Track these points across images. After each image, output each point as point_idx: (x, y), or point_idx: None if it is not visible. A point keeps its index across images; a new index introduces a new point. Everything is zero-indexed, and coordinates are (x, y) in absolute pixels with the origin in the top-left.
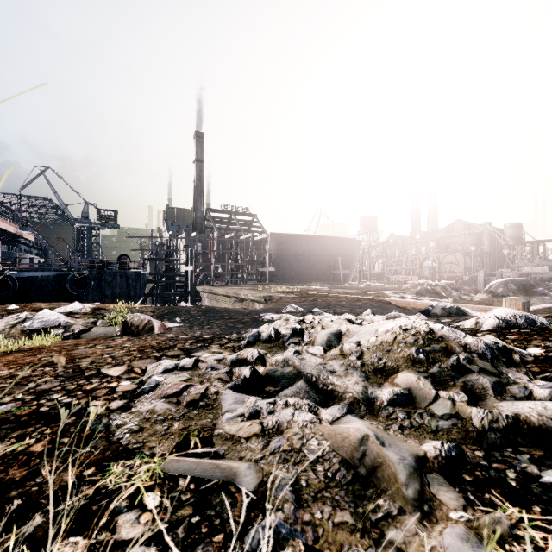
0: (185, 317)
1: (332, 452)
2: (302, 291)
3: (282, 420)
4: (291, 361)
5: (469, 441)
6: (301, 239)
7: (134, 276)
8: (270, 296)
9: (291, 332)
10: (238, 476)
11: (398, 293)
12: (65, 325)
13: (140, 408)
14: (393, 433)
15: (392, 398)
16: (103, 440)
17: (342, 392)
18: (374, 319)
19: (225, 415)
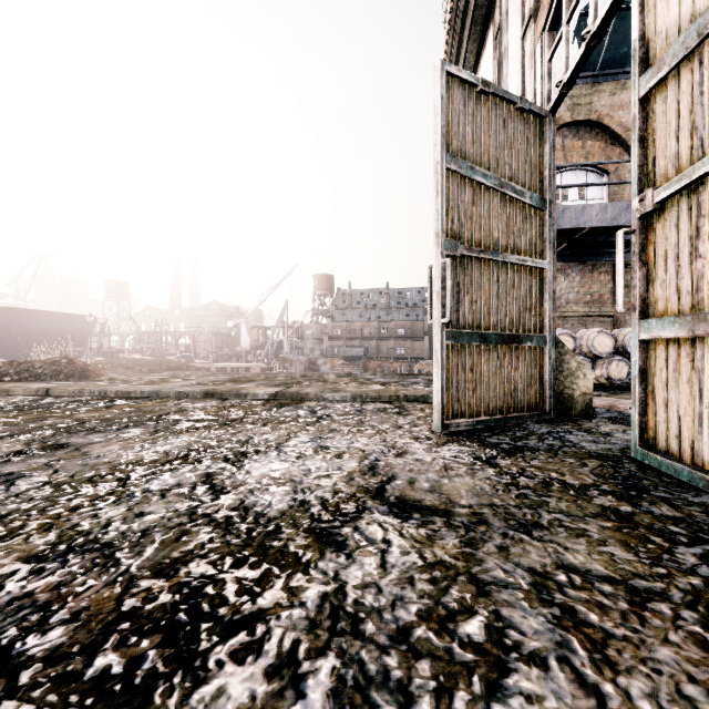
0: None
1: None
2: None
3: None
4: None
5: None
6: (17, 313)
7: None
8: None
9: None
10: None
11: None
12: None
13: None
14: None
15: None
16: None
17: None
18: None
19: None
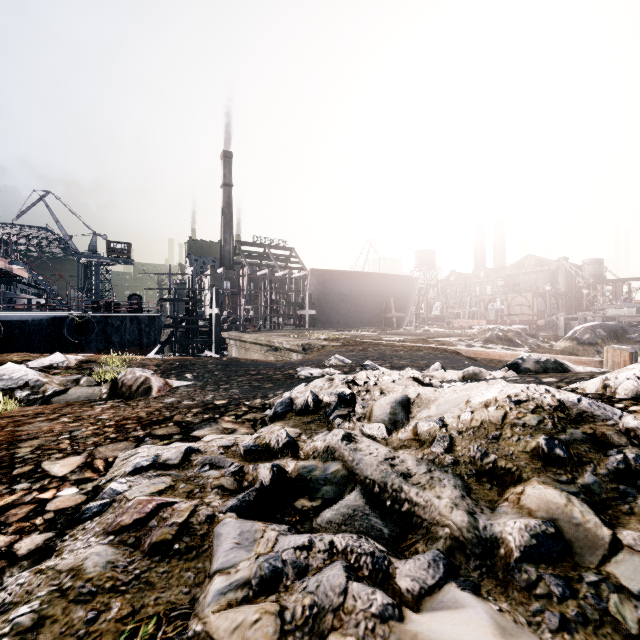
0: (199, 373)
1: None
2: (348, 338)
3: (322, 604)
4: (339, 453)
5: None
6: (347, 276)
7: (147, 320)
8: (310, 344)
9: (336, 400)
10: None
11: (463, 340)
12: (34, 385)
13: (61, 559)
14: (553, 639)
15: (528, 543)
16: None
17: (429, 520)
18: (446, 376)
19: (214, 581)
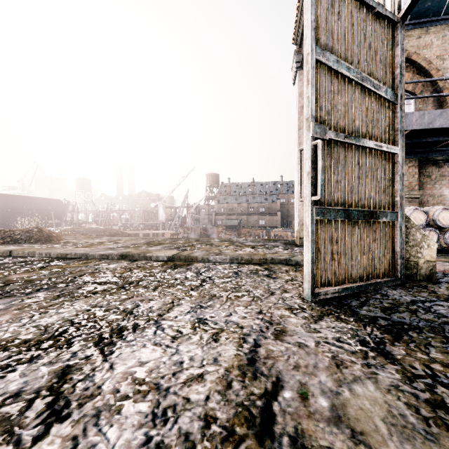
0: None
1: None
2: None
3: None
4: None
5: None
6: (20, 198)
7: None
8: None
9: None
10: None
11: None
12: None
13: None
14: None
15: None
16: None
17: None
18: None
19: None
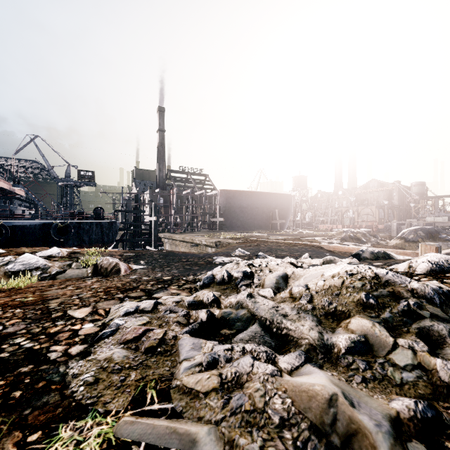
0: (149, 260)
1: (299, 414)
2: (247, 238)
3: (241, 371)
4: (245, 304)
5: (439, 397)
6: (245, 194)
7: (107, 225)
8: (220, 241)
9: (242, 275)
10: (197, 444)
11: (326, 239)
12: (43, 267)
13: (98, 355)
14: (357, 386)
15: (349, 345)
16: (57, 393)
17: (297, 337)
18: (312, 262)
19: (183, 364)
